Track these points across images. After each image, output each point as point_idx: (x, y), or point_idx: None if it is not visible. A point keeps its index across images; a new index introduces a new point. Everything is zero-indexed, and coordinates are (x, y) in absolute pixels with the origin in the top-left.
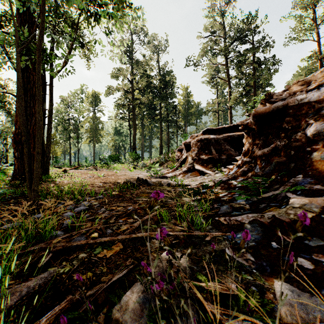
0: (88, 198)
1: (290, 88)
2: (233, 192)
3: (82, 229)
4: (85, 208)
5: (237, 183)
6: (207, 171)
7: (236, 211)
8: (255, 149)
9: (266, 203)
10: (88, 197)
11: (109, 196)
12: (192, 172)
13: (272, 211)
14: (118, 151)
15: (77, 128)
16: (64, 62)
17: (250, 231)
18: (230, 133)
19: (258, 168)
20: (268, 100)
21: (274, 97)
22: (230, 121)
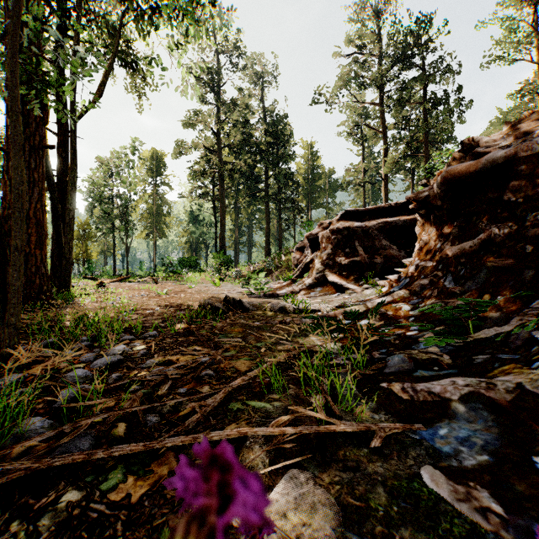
0: (129, 336)
1: (514, 127)
2: (405, 326)
3: (87, 418)
4: (116, 360)
5: (411, 307)
6: (350, 285)
7: (424, 370)
8: (444, 243)
9: (488, 354)
10: (129, 334)
11: (169, 333)
12: (322, 287)
13: (511, 373)
14: (195, 251)
15: (126, 213)
16: (97, 93)
17: (467, 420)
18: (390, 218)
19: (452, 280)
20: (467, 153)
21: (482, 145)
22: (385, 201)
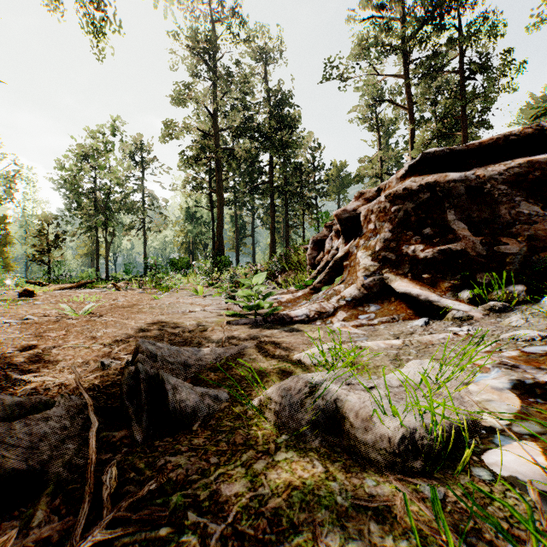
0: None
1: None
2: None
3: None
4: None
5: None
6: (449, 301)
7: None
8: None
9: None
10: None
11: None
12: (381, 303)
13: None
14: (191, 253)
15: (107, 206)
16: None
17: None
18: (542, 154)
19: None
20: None
21: None
22: None
